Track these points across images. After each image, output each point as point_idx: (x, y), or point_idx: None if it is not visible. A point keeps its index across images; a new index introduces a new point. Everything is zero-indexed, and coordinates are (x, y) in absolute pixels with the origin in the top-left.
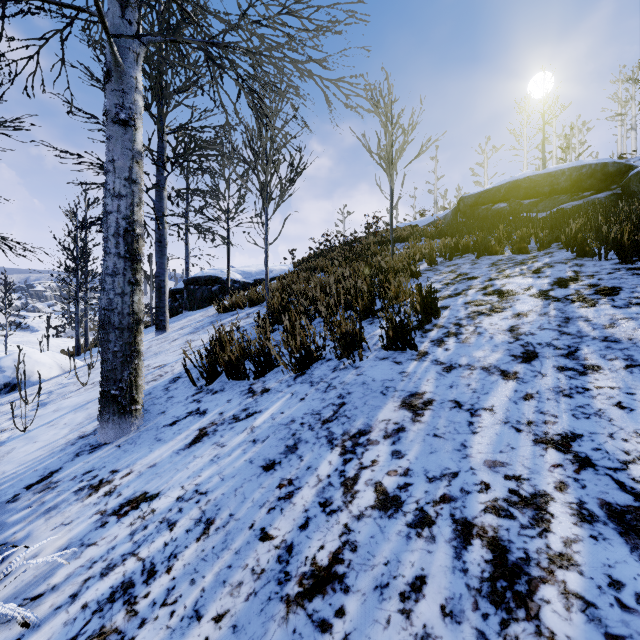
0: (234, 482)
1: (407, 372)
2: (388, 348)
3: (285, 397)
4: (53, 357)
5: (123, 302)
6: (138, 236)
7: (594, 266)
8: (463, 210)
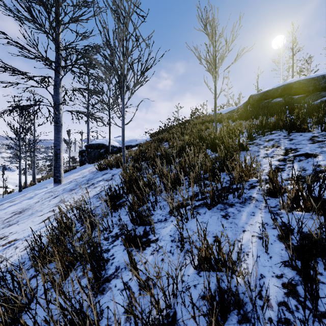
0: None
1: None
2: None
3: None
4: None
5: None
6: None
7: None
8: (252, 103)
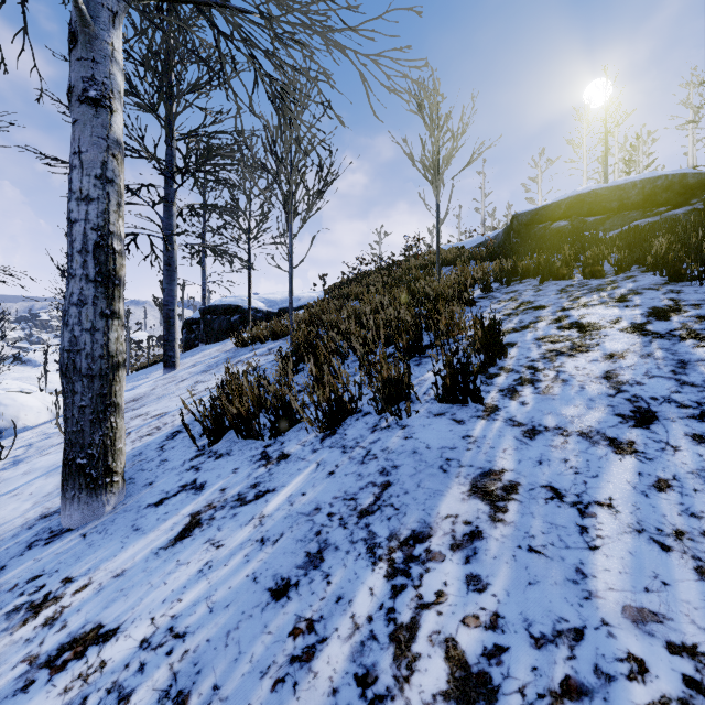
0: (227, 617)
1: (473, 436)
2: (444, 400)
3: (308, 468)
4: (43, 399)
5: (94, 341)
6: (115, 253)
7: (696, 293)
8: (517, 229)
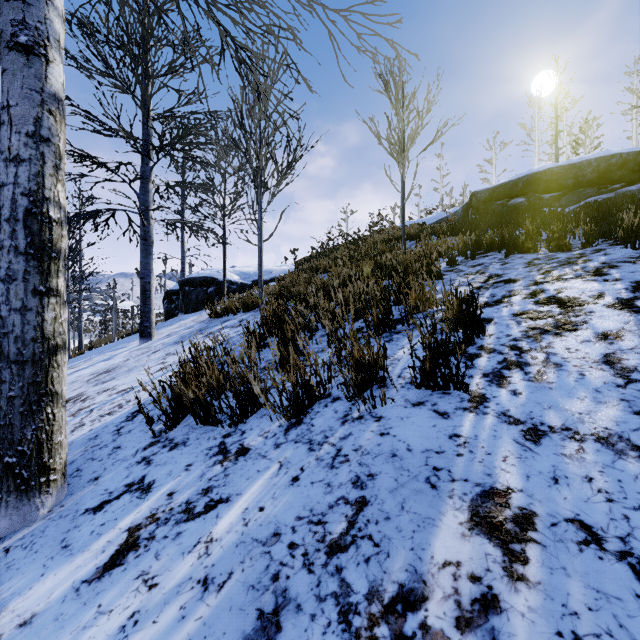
0: None
1: (462, 436)
2: (422, 386)
3: (269, 470)
4: None
5: (25, 322)
6: (52, 222)
7: None
8: (476, 206)
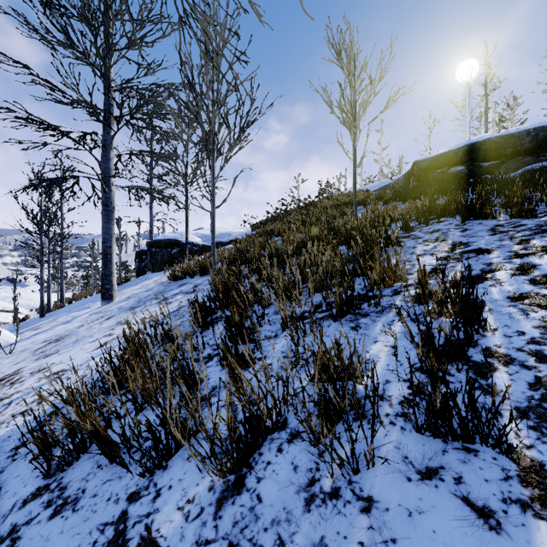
0: None
1: None
2: (427, 430)
3: None
4: None
5: None
6: None
7: None
8: (417, 174)
